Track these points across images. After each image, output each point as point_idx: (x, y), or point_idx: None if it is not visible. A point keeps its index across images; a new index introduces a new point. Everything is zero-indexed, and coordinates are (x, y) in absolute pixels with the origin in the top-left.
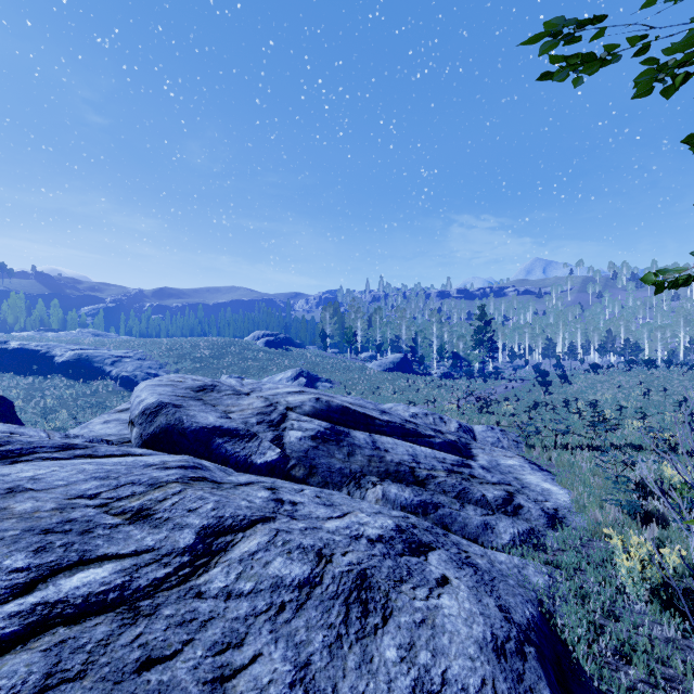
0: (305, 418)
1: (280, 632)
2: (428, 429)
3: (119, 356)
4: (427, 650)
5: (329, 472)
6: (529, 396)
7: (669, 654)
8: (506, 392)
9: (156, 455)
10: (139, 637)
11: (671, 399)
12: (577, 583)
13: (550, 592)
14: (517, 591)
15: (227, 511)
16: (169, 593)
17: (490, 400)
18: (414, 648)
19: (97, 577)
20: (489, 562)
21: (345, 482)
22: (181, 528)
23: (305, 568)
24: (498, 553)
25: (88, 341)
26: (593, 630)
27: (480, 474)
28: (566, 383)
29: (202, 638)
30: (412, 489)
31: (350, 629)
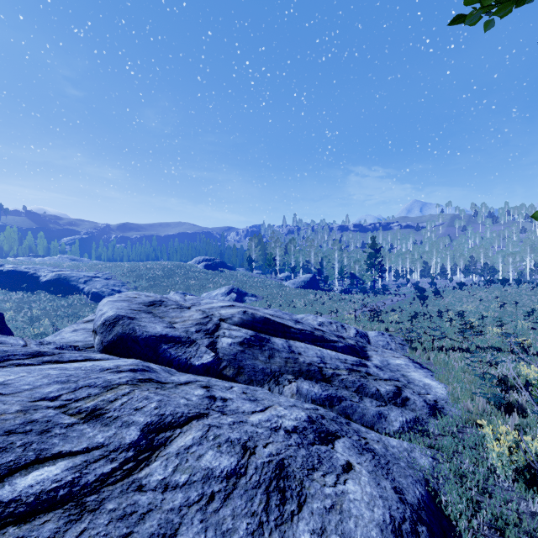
0: (234, 327)
1: (209, 521)
2: (333, 336)
3: (90, 276)
4: (336, 534)
5: (253, 371)
6: (410, 307)
7: (534, 526)
8: (393, 304)
9: (112, 360)
10: (83, 532)
11: (521, 310)
12: (456, 465)
13: (434, 472)
14: (408, 472)
15: (167, 409)
16: (113, 488)
17: (380, 311)
18: (325, 533)
19: (49, 475)
20: (384, 446)
21: (266, 379)
22: (128, 426)
23: (232, 460)
24: (390, 439)
25: (66, 264)
26: (471, 506)
27: (375, 372)
28: (439, 297)
29: (140, 530)
30: (320, 385)
31: (270, 516)
